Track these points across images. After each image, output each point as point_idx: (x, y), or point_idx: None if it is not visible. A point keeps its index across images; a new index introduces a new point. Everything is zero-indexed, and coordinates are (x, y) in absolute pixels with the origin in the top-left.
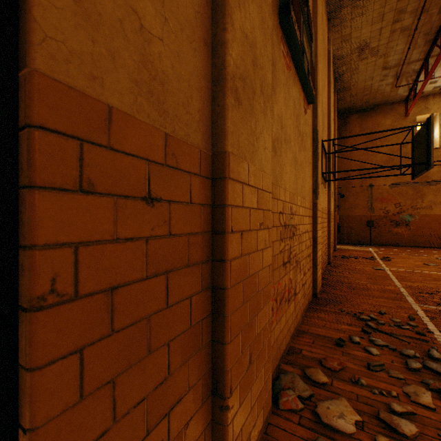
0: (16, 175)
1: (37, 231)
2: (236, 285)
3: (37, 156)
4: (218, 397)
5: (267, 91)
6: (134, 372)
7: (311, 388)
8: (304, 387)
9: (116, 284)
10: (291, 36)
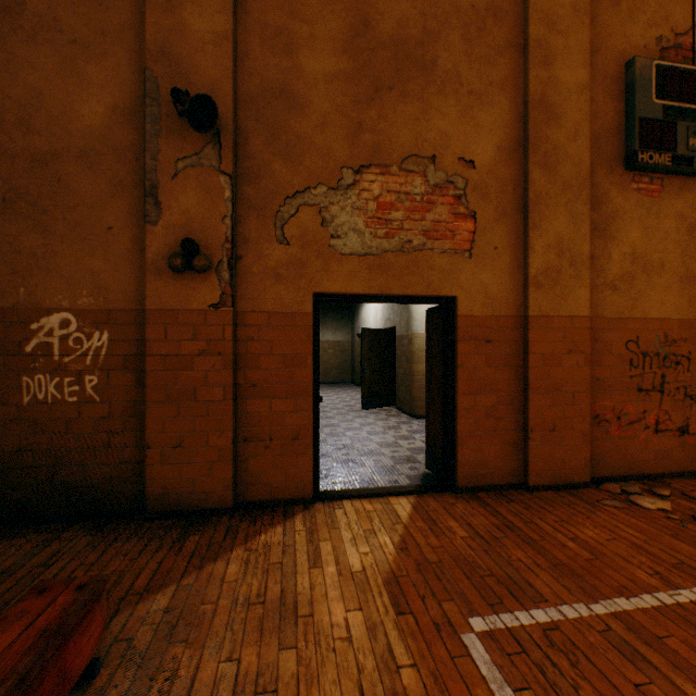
0: (454, 338)
1: (458, 351)
2: (536, 381)
3: (458, 334)
4: (525, 432)
5: (581, 259)
6: (481, 396)
7: (645, 494)
8: (635, 490)
9: (475, 367)
10: (649, 169)
